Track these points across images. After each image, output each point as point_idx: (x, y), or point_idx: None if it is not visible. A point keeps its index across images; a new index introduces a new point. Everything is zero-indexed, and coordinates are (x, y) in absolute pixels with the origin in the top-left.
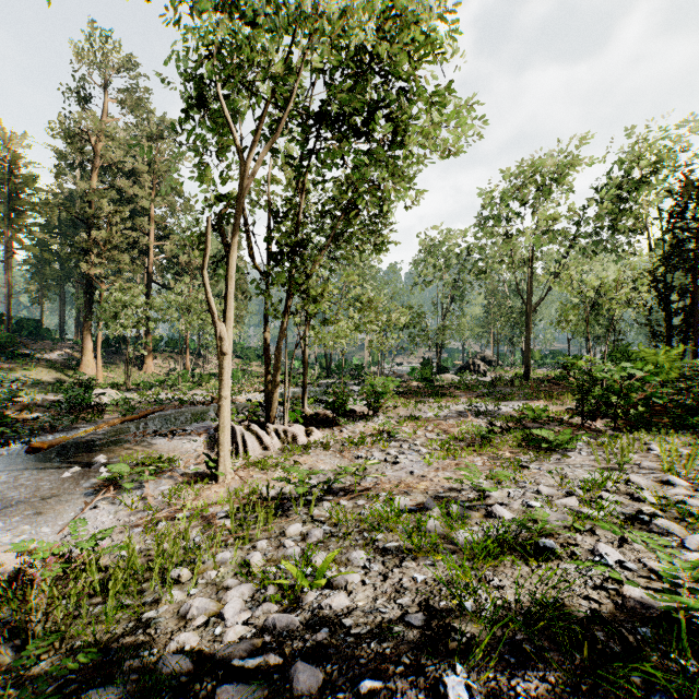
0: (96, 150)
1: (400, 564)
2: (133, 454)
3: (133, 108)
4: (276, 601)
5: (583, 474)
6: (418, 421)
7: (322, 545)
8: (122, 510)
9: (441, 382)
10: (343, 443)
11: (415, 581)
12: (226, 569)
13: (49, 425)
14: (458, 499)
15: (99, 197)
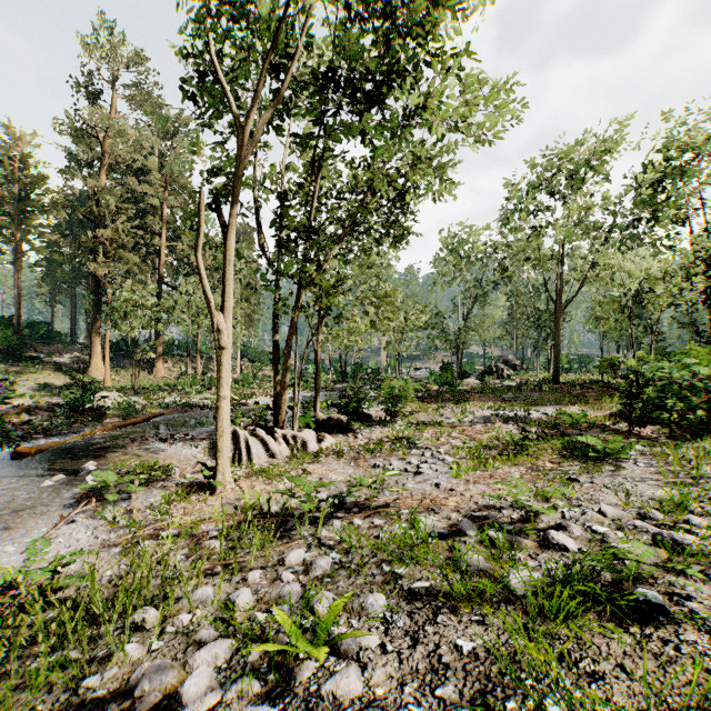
0: (105, 147)
1: (434, 618)
2: (126, 461)
3: (142, 104)
4: (260, 673)
5: (650, 490)
6: (441, 426)
7: (329, 581)
8: (103, 526)
9: (463, 387)
10: (358, 451)
11: (459, 652)
12: (204, 612)
13: (42, 428)
14: (499, 521)
15: (107, 194)
